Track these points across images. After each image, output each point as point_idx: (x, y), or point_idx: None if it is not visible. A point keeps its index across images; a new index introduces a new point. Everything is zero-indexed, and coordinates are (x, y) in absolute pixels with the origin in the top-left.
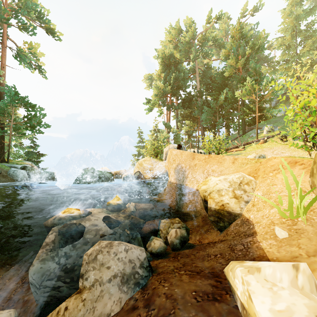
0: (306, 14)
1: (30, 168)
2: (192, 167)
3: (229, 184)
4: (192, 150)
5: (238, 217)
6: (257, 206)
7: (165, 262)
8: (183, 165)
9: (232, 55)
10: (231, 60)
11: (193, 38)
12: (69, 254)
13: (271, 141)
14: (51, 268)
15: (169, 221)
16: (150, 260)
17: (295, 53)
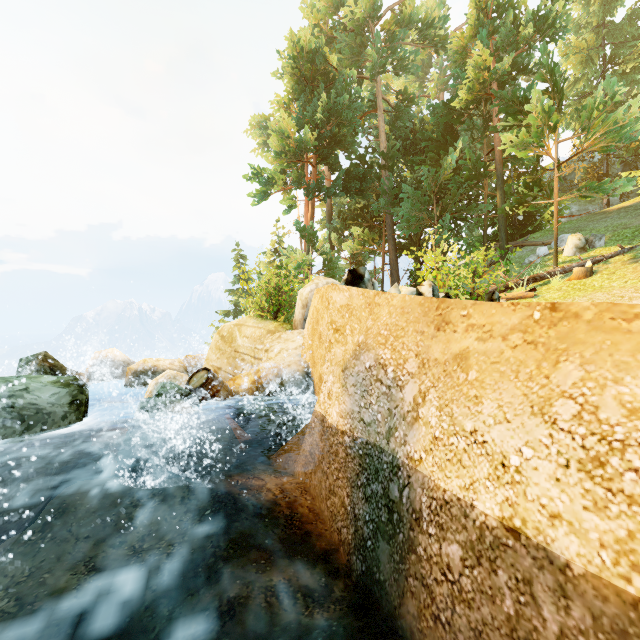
0: None
1: None
2: (439, 366)
3: None
4: (404, 290)
5: None
6: None
7: None
8: (386, 355)
9: (481, 44)
10: (477, 58)
11: (374, 16)
12: None
13: (608, 271)
14: None
15: None
16: None
17: (602, 78)
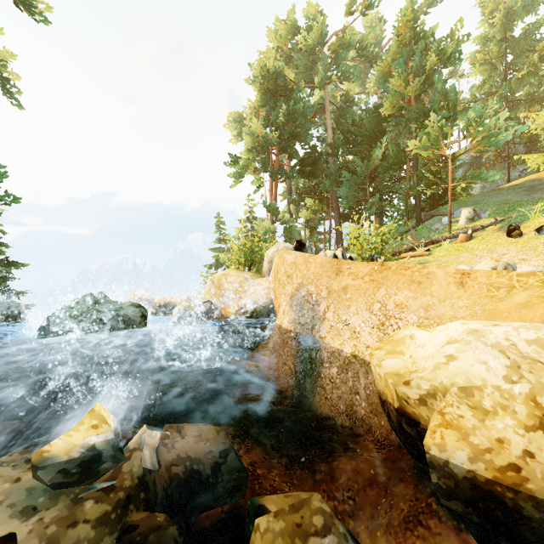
0: (525, 8)
1: None
2: (336, 293)
3: (505, 368)
4: (329, 253)
5: None
6: None
7: None
8: (312, 289)
9: (399, 69)
10: (396, 79)
11: (322, 42)
12: None
13: (481, 237)
14: None
15: (286, 520)
16: None
17: (504, 80)
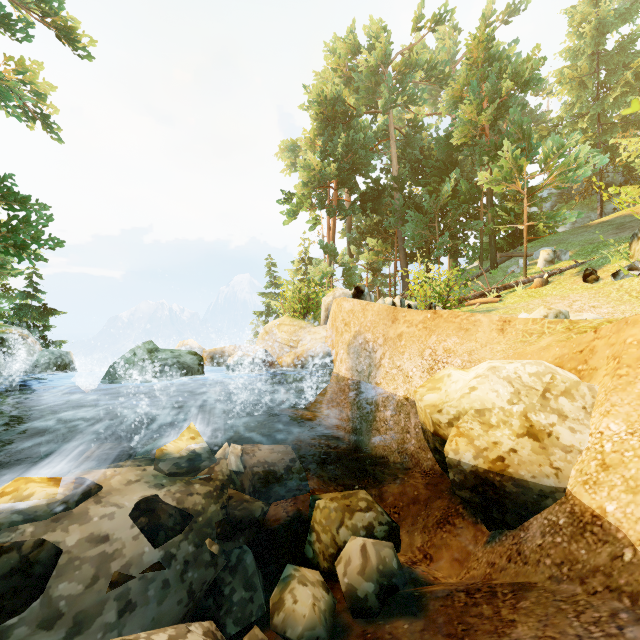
0: (620, 18)
1: (13, 343)
2: (391, 340)
3: (510, 394)
4: (388, 300)
5: (554, 499)
6: (625, 473)
7: None
8: (369, 336)
9: (470, 96)
10: (468, 107)
11: (385, 63)
12: None
13: (558, 282)
14: None
15: (339, 502)
16: None
17: (596, 100)
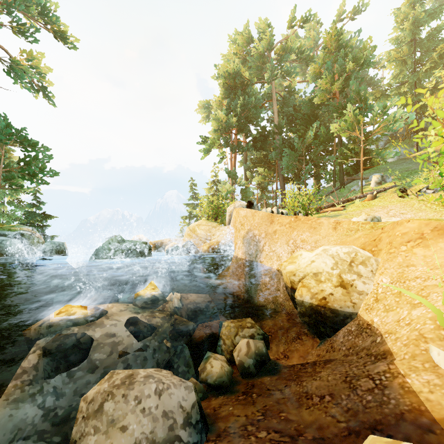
0: (429, 16)
1: (28, 237)
2: (270, 235)
3: (333, 264)
4: (269, 209)
5: (351, 319)
6: (385, 302)
7: (230, 404)
8: (256, 232)
9: (325, 72)
10: (324, 79)
11: (269, 50)
12: (60, 391)
13: (382, 197)
14: (29, 416)
15: (235, 323)
16: (205, 398)
17: (414, 72)
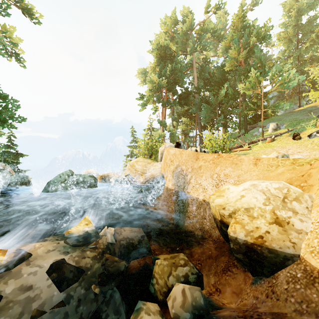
0: (309, 7)
1: None
2: (195, 169)
3: (264, 200)
4: (193, 149)
5: (293, 261)
6: None
7: None
8: (184, 167)
9: (234, 45)
10: (233, 51)
11: (191, 29)
12: None
13: (279, 139)
14: None
15: (169, 261)
16: None
17: (297, 48)
